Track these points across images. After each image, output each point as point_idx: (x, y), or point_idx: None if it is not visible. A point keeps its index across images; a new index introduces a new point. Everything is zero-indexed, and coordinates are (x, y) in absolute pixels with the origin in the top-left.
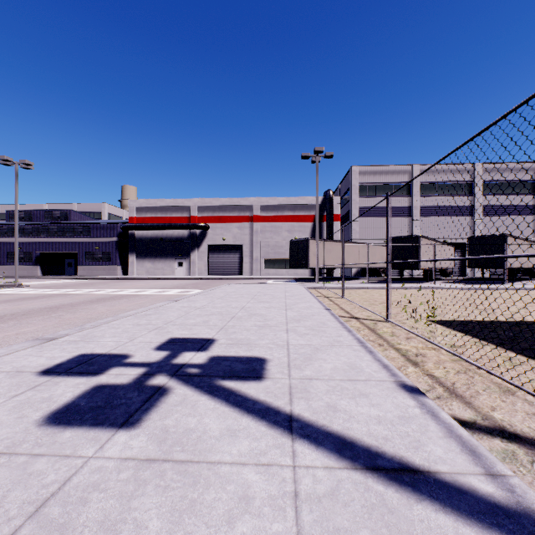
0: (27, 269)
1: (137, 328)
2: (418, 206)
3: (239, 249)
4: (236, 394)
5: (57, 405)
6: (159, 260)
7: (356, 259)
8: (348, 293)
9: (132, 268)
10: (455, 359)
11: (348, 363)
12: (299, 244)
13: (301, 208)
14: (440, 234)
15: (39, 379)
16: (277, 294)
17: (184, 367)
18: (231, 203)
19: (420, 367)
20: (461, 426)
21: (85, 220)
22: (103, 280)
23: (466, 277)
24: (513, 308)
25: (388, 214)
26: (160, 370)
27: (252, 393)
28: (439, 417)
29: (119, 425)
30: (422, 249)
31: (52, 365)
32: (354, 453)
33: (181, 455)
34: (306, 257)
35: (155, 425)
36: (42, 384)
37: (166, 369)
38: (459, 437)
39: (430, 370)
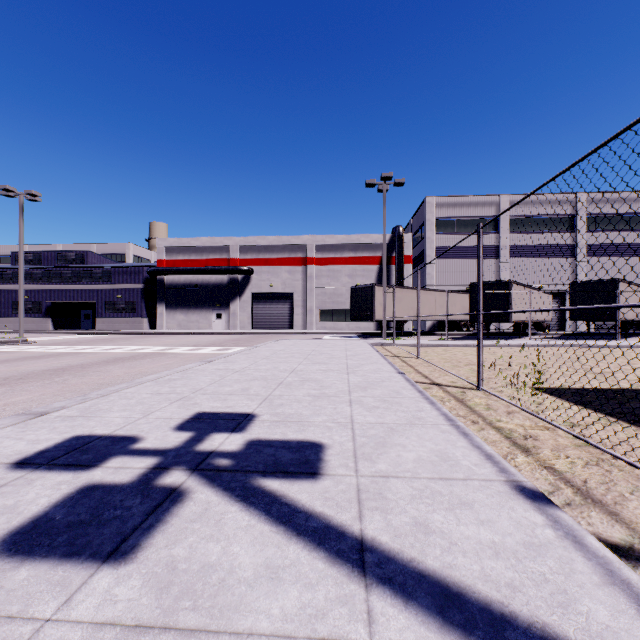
0: (35, 322)
1: (156, 399)
2: (507, 246)
3: (289, 298)
4: (282, 501)
5: (21, 518)
6: (193, 311)
7: (432, 310)
8: (423, 352)
9: (161, 321)
10: (579, 444)
11: (436, 451)
12: (362, 291)
13: (364, 248)
14: (534, 279)
15: (8, 476)
16: (335, 353)
17: (211, 456)
18: (280, 242)
19: (533, 455)
20: (623, 563)
21: (105, 263)
22: (125, 335)
23: (567, 331)
24: (637, 372)
25: (479, 251)
26: (178, 462)
27: (303, 500)
28: (585, 545)
29: (104, 557)
30: (514, 297)
31: (32, 453)
32: (465, 616)
33: (191, 617)
34: (371, 308)
35: (157, 556)
36: (9, 484)
37: (186, 460)
38: (627, 585)
39: (547, 460)
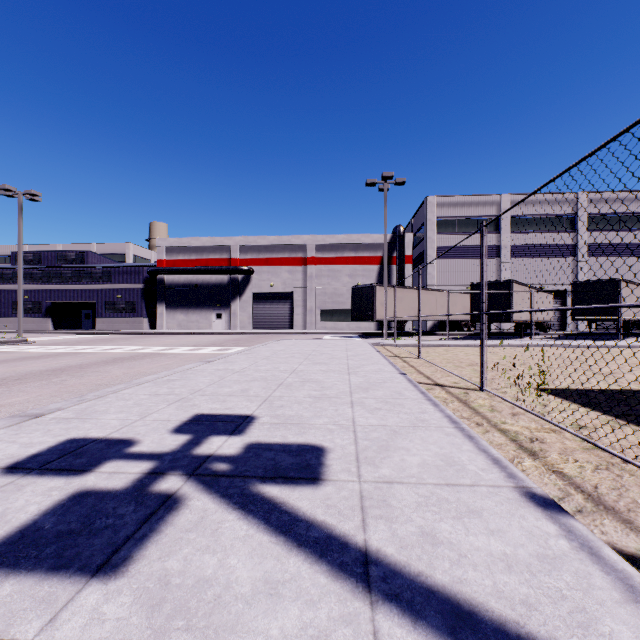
0: (36, 322)
1: (154, 400)
2: (508, 245)
3: (290, 298)
4: (282, 509)
5: (8, 527)
6: (193, 311)
7: (433, 310)
8: (425, 352)
9: (161, 321)
10: (587, 447)
11: (441, 455)
12: (363, 291)
13: (365, 248)
14: (535, 279)
15: None
16: (336, 353)
17: (208, 461)
18: (281, 242)
19: (540, 459)
20: None
21: (105, 263)
22: (125, 335)
23: (568, 331)
24: None
25: (483, 250)
26: (174, 466)
27: (304, 507)
28: (603, 558)
29: (94, 571)
30: (515, 297)
31: (24, 457)
32: (479, 638)
33: (184, 638)
34: (371, 308)
35: (149, 569)
36: None
37: (183, 465)
38: None
39: (556, 465)
